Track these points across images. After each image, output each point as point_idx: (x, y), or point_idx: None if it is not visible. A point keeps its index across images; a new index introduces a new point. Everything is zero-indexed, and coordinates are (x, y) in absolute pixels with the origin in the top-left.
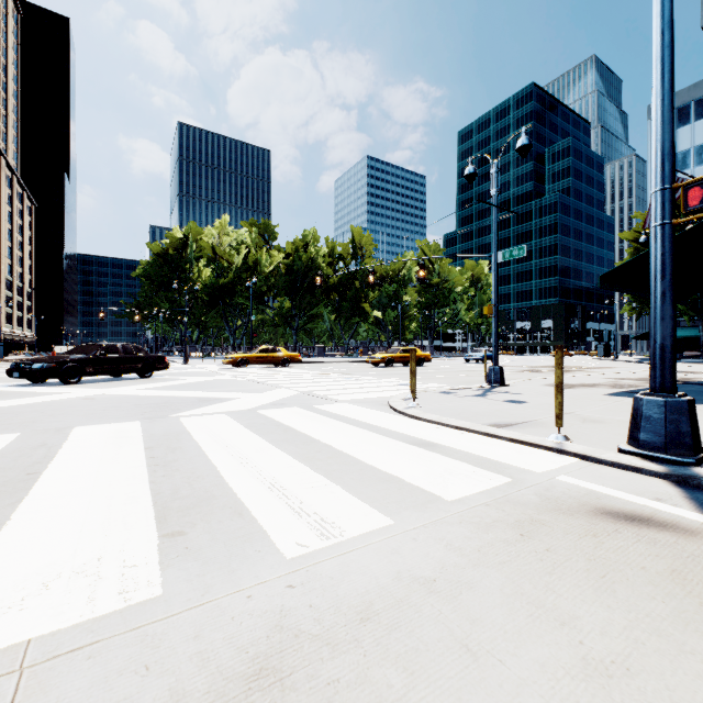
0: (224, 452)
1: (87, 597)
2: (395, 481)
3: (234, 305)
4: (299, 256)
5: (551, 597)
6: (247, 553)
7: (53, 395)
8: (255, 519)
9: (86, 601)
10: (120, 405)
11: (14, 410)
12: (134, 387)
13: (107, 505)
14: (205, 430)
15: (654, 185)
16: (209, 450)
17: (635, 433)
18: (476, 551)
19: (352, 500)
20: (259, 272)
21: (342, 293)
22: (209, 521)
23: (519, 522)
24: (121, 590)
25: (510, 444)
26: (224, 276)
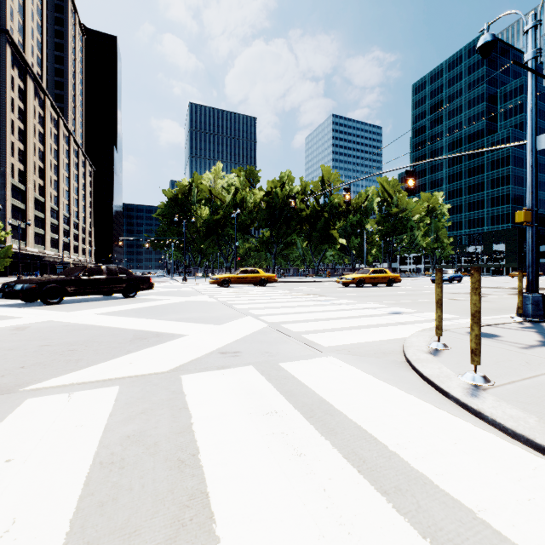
0: None
1: None
2: None
3: (225, 235)
4: (277, 194)
5: None
6: None
7: None
8: None
9: None
10: (22, 346)
11: None
12: (98, 310)
13: None
14: None
15: None
16: None
17: None
18: None
19: None
20: (245, 208)
21: (312, 224)
22: None
23: None
24: None
25: None
26: (218, 212)
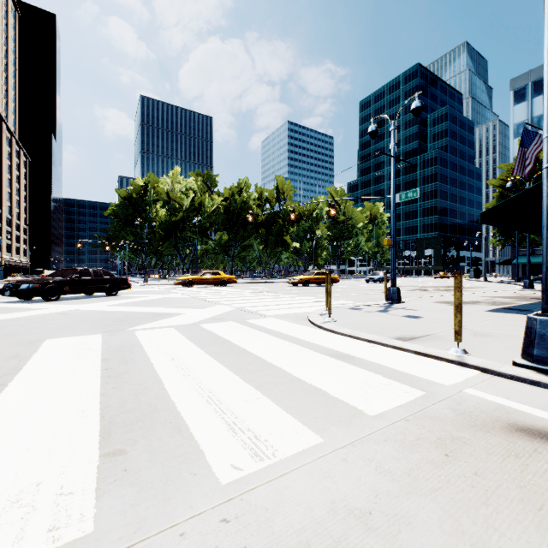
0: (169, 363)
1: (15, 535)
2: (320, 394)
3: (184, 238)
4: (234, 199)
5: (494, 536)
6: (183, 476)
7: (35, 311)
8: (193, 435)
9: (13, 541)
10: (87, 320)
11: (0, 323)
12: (102, 303)
13: (57, 420)
14: (155, 342)
15: (546, 130)
16: (156, 362)
17: (529, 349)
18: (406, 476)
19: (282, 415)
20: (203, 212)
21: (268, 228)
22: (149, 437)
23: (440, 440)
24: (52, 526)
25: (416, 356)
26: (176, 215)
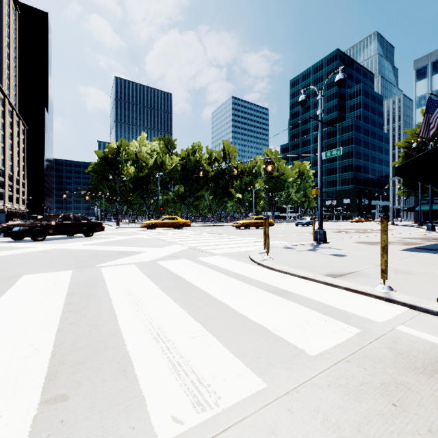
0: (126, 298)
1: None
2: (262, 331)
3: (149, 190)
4: (189, 159)
5: None
6: (120, 430)
7: (22, 249)
8: (137, 377)
9: None
10: (64, 257)
11: None
12: (79, 243)
13: (9, 359)
14: (117, 278)
15: None
16: (114, 297)
17: None
18: (356, 432)
19: (225, 354)
20: (164, 169)
21: (216, 182)
22: (94, 380)
23: (384, 385)
24: None
25: (346, 292)
26: (142, 171)
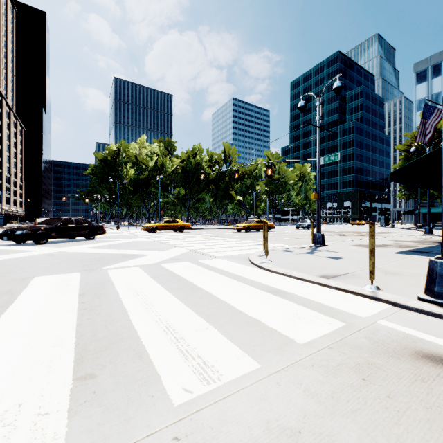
0: (134, 298)
1: None
2: (258, 325)
3: (149, 192)
4: (190, 161)
5: None
6: (142, 398)
7: (27, 253)
8: (151, 361)
9: None
10: (69, 260)
11: None
12: (81, 246)
13: (39, 347)
14: (124, 279)
15: None
16: (124, 297)
17: (431, 286)
18: (330, 398)
19: (226, 343)
20: (165, 172)
21: (217, 185)
22: (115, 363)
23: (358, 365)
24: None
25: (337, 292)
26: (142, 174)
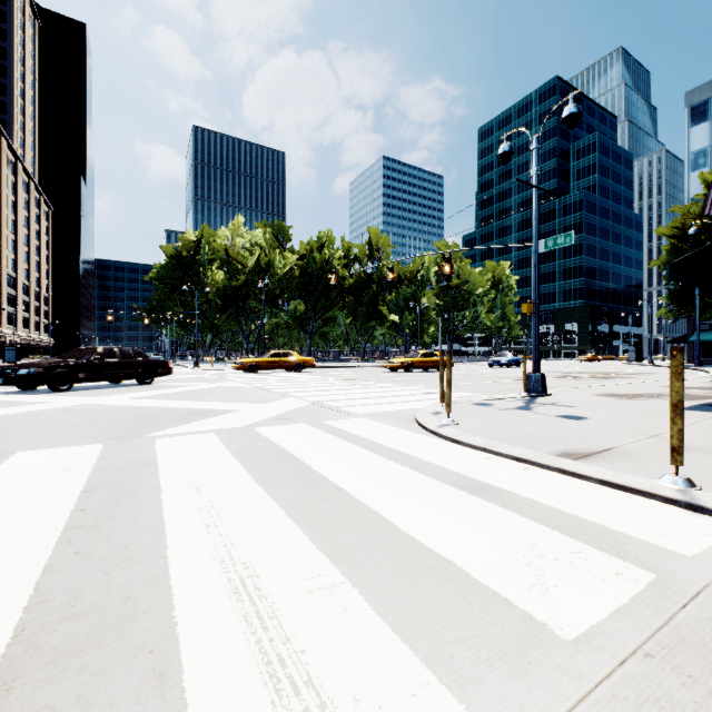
0: (190, 500)
1: None
2: (452, 575)
3: (247, 309)
4: (313, 257)
5: None
6: None
7: (29, 406)
8: (186, 696)
9: None
10: (96, 419)
11: None
12: (127, 395)
13: None
14: (180, 458)
15: None
16: (169, 497)
17: None
18: None
19: (381, 634)
20: (273, 275)
21: (358, 296)
22: (90, 702)
23: None
24: None
25: (604, 489)
26: (237, 278)
